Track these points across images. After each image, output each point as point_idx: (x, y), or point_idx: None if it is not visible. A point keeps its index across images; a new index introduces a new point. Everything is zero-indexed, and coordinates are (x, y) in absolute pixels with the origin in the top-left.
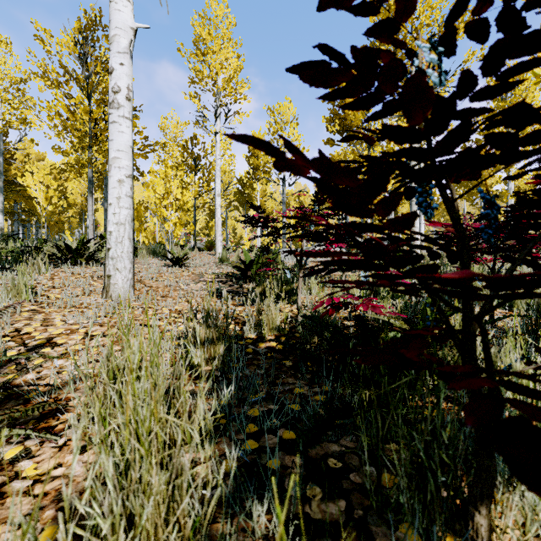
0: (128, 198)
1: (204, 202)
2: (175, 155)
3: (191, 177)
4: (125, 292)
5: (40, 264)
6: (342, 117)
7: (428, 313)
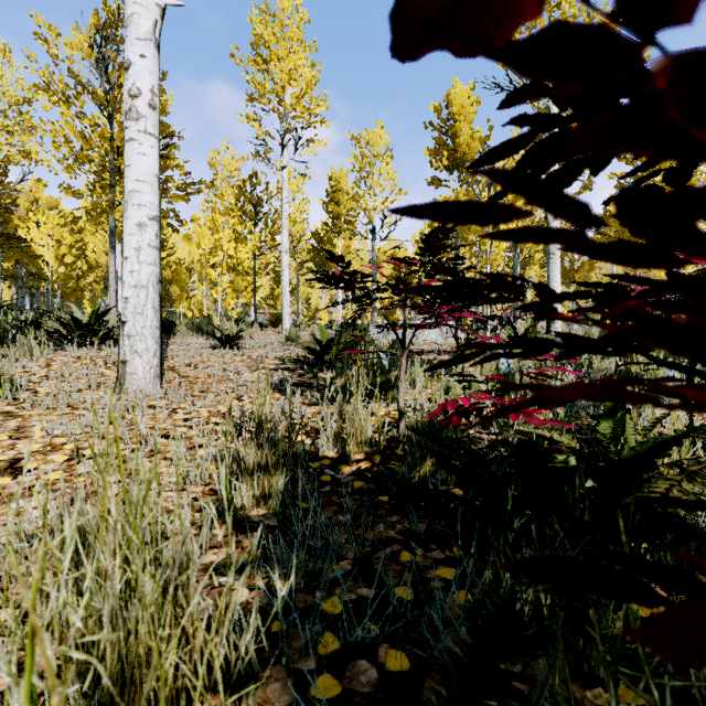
0: (152, 249)
1: (267, 262)
2: (226, 196)
3: (248, 227)
4: (148, 386)
5: (32, 344)
6: (452, 148)
7: (628, 427)
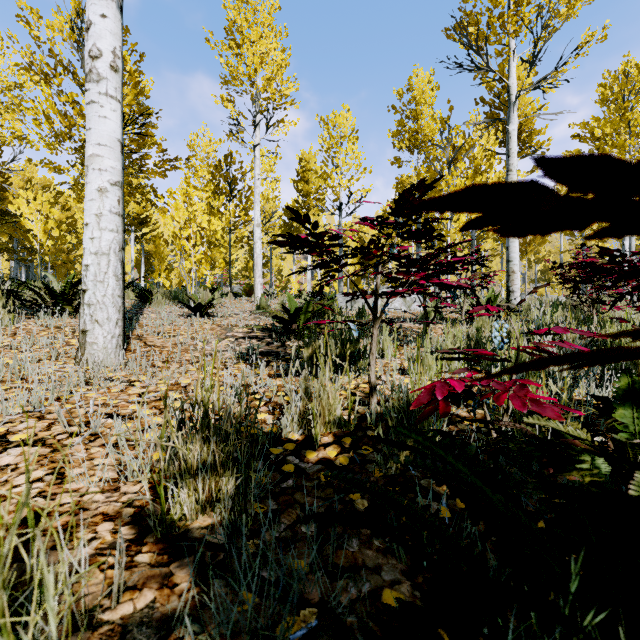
0: (113, 215)
1: (241, 235)
2: (200, 171)
3: (221, 200)
4: (109, 356)
5: (1, 313)
6: (413, 129)
7: None
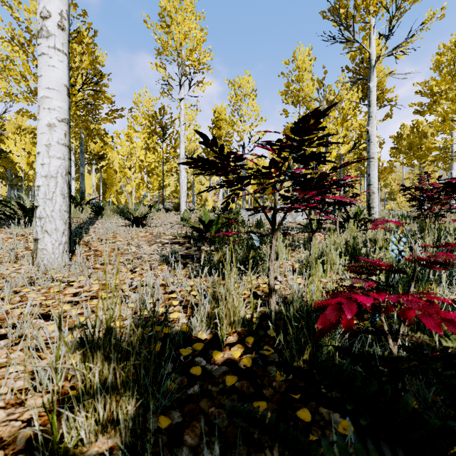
0: (60, 146)
1: (171, 167)
2: (139, 117)
3: (154, 139)
4: (56, 259)
5: None
6: (297, 89)
7: None
